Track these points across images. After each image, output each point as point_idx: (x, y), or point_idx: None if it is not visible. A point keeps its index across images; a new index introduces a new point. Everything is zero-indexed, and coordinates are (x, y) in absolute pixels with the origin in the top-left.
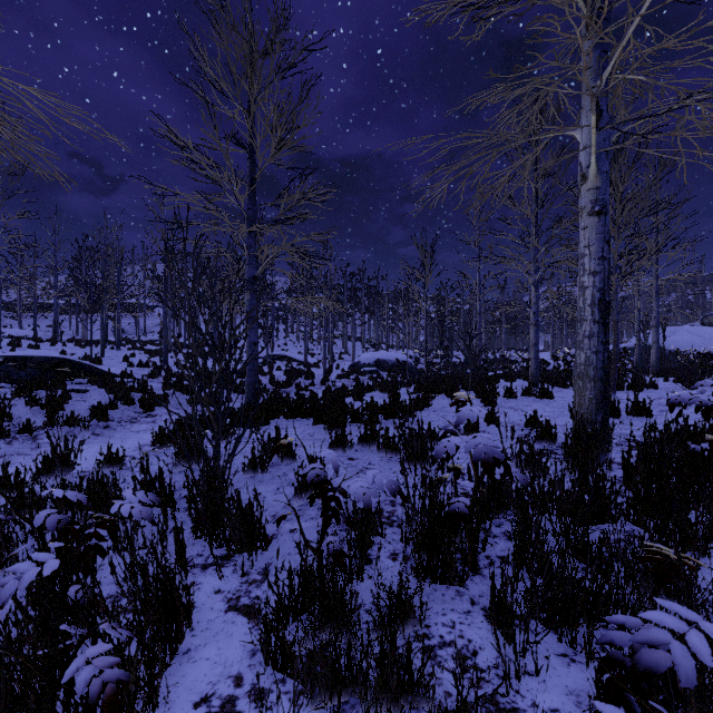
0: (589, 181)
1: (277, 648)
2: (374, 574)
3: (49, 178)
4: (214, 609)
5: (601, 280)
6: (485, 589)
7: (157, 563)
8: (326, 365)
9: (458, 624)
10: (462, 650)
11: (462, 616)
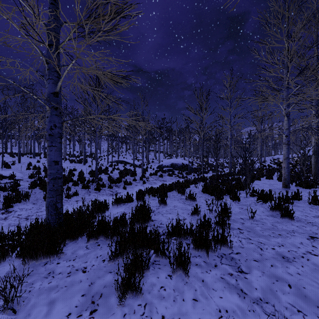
0: None
1: None
2: None
3: None
4: None
5: None
6: None
7: None
8: (145, 166)
9: None
10: None
11: None
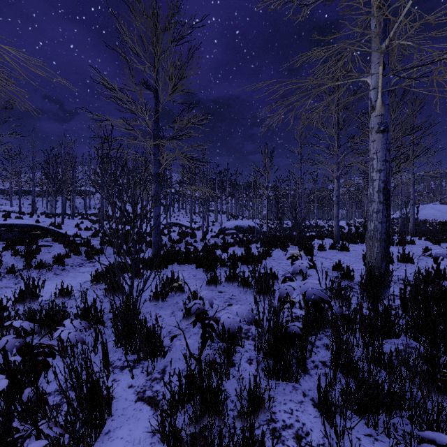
0: (377, 110)
1: (170, 432)
2: (237, 376)
3: (23, 109)
4: (127, 400)
5: (384, 175)
6: (312, 385)
7: (87, 370)
8: (204, 229)
9: (295, 411)
10: (299, 431)
11: (298, 405)
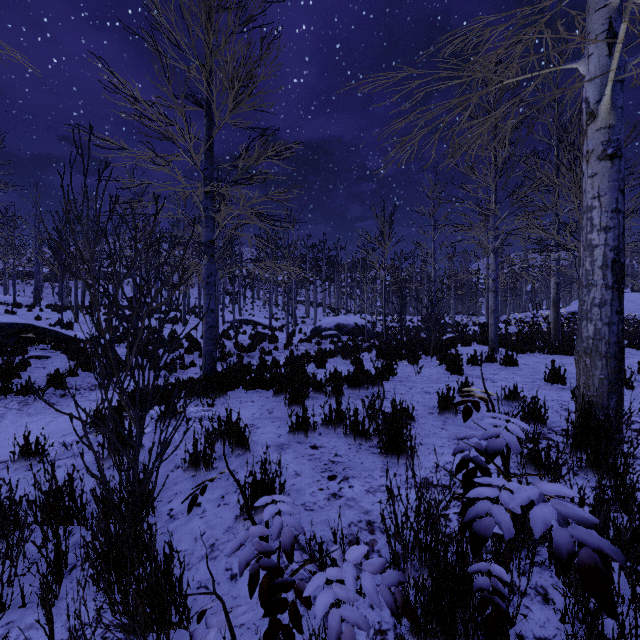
0: (600, 118)
1: None
2: None
3: None
4: None
5: (615, 236)
6: None
7: None
8: (290, 329)
9: None
10: None
11: None
